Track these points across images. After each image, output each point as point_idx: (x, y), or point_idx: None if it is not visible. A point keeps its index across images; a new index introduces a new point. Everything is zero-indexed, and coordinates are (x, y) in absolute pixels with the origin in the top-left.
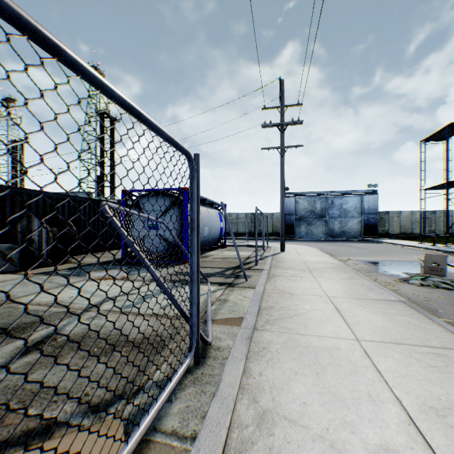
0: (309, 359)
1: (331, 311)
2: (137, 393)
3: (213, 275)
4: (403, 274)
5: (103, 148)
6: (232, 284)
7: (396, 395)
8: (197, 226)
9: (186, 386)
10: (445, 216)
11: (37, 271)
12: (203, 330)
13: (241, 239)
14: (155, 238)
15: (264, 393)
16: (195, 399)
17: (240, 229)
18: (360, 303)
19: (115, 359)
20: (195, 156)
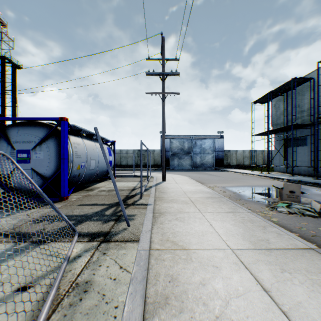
0: None
1: (258, 293)
2: None
3: (88, 218)
4: (264, 199)
5: (4, 89)
6: (108, 236)
7: None
8: None
9: None
10: (268, 153)
11: None
12: None
13: (130, 170)
14: (27, 173)
15: None
16: None
17: (129, 162)
18: (277, 262)
19: None
20: None
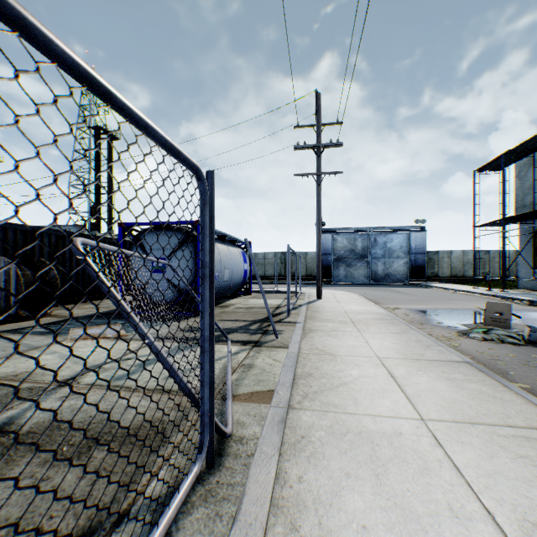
0: (364, 452)
1: (385, 377)
2: (120, 523)
3: (234, 331)
4: (461, 325)
5: (98, 171)
6: (259, 343)
7: (485, 506)
8: (211, 273)
9: (193, 506)
10: (502, 256)
11: (3, 328)
12: (219, 416)
13: (269, 283)
14: (162, 284)
15: (307, 512)
16: (206, 530)
17: (267, 271)
18: (418, 367)
19: (93, 463)
20: (208, 174)
